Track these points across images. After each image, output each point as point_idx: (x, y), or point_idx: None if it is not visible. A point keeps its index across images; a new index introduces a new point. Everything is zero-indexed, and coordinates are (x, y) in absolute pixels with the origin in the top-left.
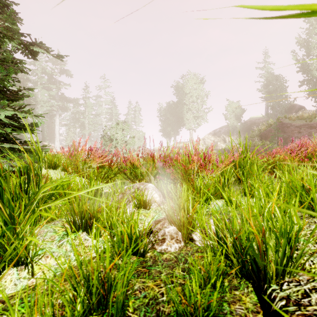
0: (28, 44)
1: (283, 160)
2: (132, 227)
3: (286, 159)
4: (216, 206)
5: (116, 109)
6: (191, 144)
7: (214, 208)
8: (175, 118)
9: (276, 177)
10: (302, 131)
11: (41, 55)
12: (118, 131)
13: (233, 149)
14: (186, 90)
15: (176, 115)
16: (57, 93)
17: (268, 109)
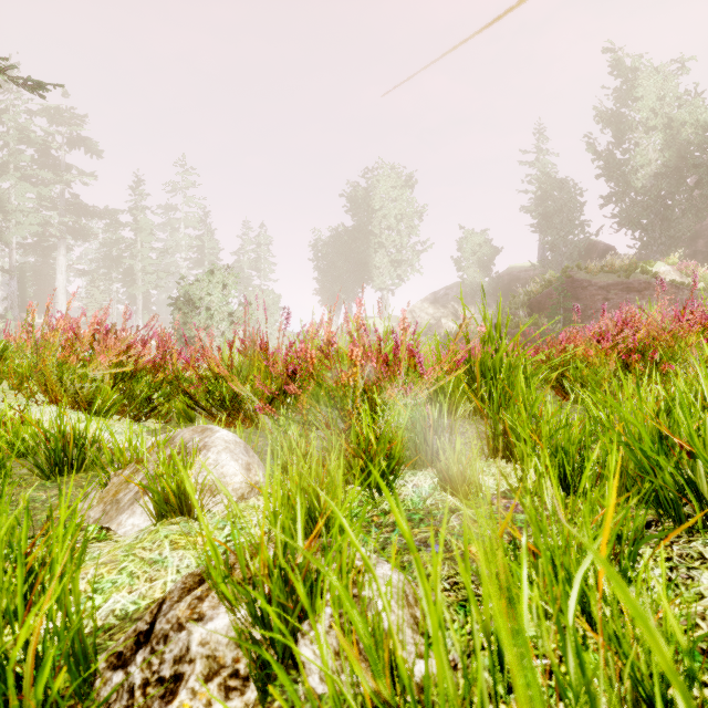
0: None
1: (582, 357)
2: (27, 648)
3: (589, 356)
4: (413, 494)
5: (213, 239)
6: (386, 323)
7: (407, 499)
8: (350, 264)
9: (567, 399)
10: (612, 297)
11: (17, 98)
12: (212, 288)
13: (461, 327)
14: (374, 202)
15: (352, 257)
16: (62, 195)
17: (545, 249)
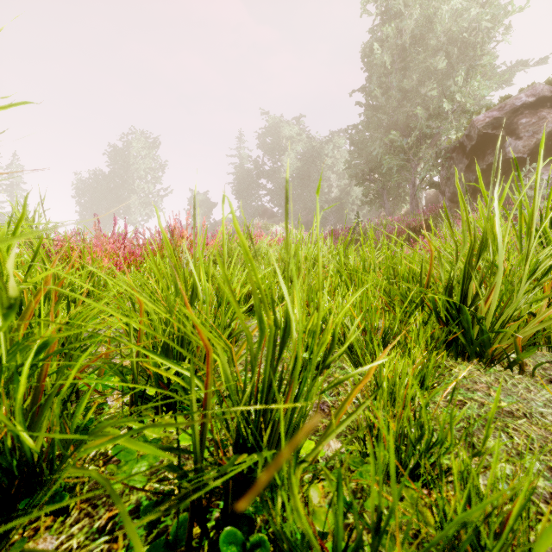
0: None
1: None
2: None
3: None
4: None
5: None
6: None
7: None
8: (107, 201)
9: None
10: None
11: None
12: None
13: None
14: (127, 157)
15: (109, 197)
16: None
17: None
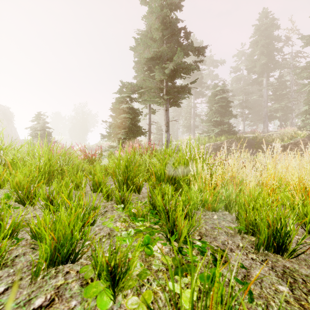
0: (176, 67)
1: None
2: None
3: None
4: None
5: None
6: None
7: None
8: None
9: None
10: None
11: None
12: None
13: None
14: None
15: None
16: None
17: None
